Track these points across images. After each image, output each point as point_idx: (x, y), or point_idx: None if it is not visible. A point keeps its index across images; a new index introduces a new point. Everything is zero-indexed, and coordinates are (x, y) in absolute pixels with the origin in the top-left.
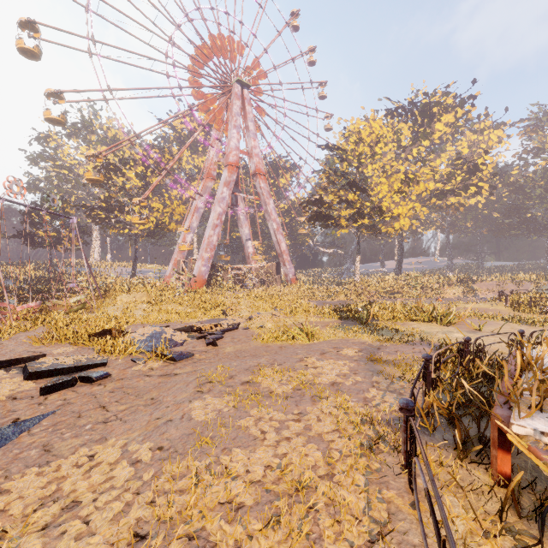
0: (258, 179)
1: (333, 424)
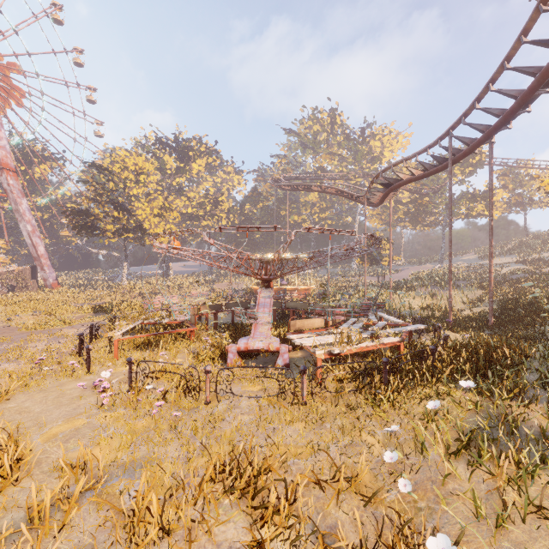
0: (4, 174)
1: (70, 340)
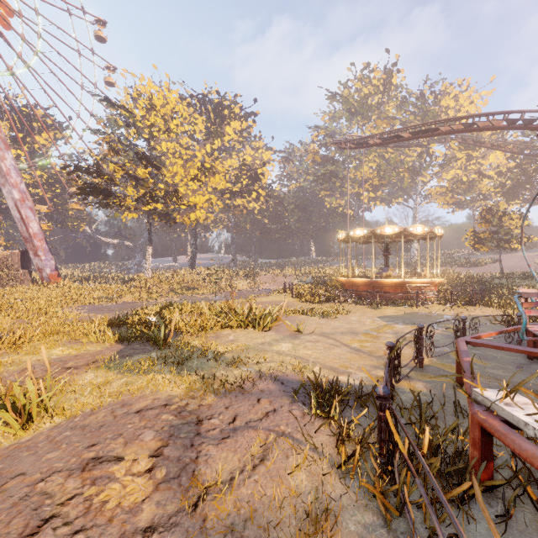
0: None
1: None
